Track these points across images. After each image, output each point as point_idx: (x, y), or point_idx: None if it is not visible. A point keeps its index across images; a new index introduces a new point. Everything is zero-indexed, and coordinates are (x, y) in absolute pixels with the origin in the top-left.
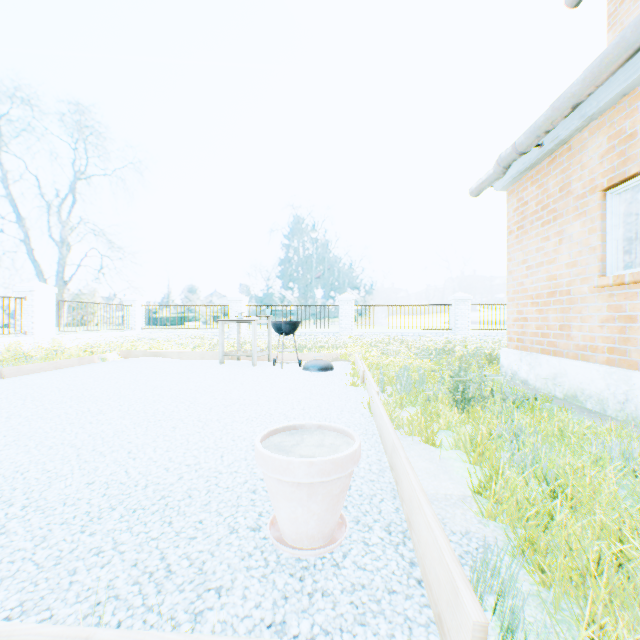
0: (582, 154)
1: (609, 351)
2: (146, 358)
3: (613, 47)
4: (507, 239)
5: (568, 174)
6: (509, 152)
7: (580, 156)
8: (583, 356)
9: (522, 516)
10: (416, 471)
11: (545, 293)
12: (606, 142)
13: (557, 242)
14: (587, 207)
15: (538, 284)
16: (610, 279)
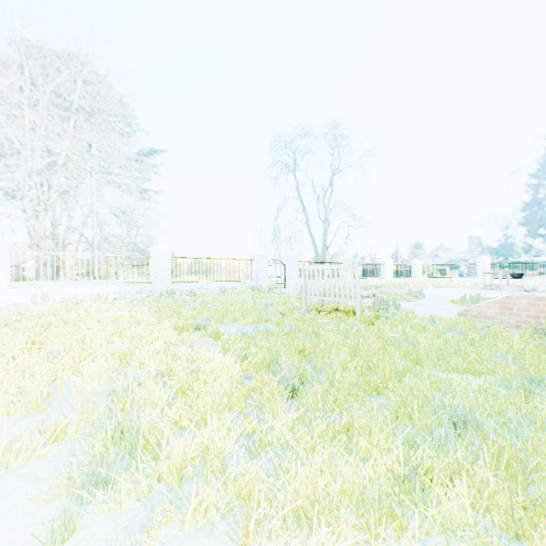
0: None
1: None
2: (443, 288)
3: None
4: None
5: None
6: None
7: None
8: None
9: None
10: None
11: None
12: None
13: None
14: None
15: None
16: None
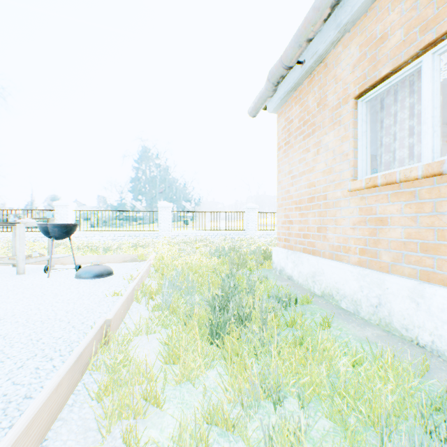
0: (337, 67)
1: (361, 252)
2: None
3: None
4: (278, 154)
5: (325, 88)
6: (277, 66)
7: (335, 69)
8: (338, 256)
9: None
10: None
11: (306, 199)
12: (358, 50)
13: (316, 152)
14: (341, 117)
15: (301, 191)
16: (363, 182)
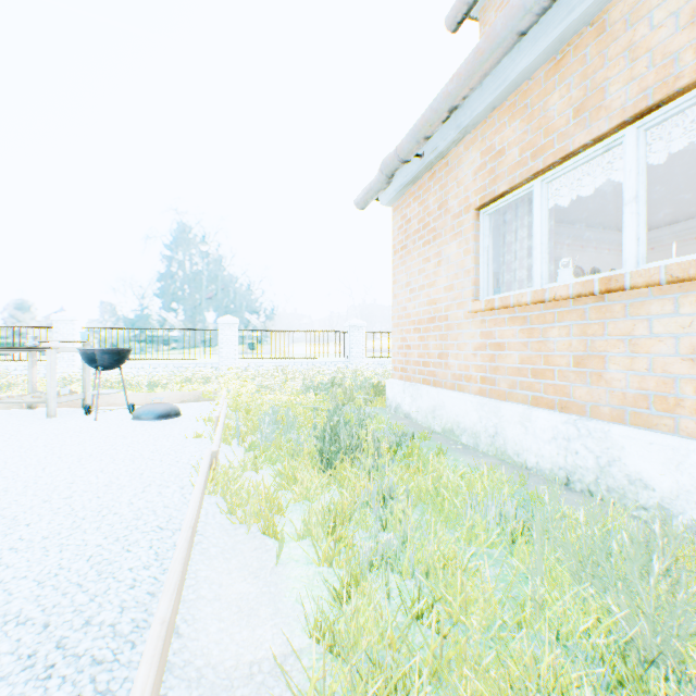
0: (459, 170)
1: (482, 381)
2: None
3: (486, 41)
4: (393, 259)
5: (446, 191)
6: (392, 158)
7: (457, 172)
8: (459, 386)
9: (363, 694)
10: (222, 605)
11: (426, 318)
12: (479, 158)
13: (437, 264)
14: (463, 227)
15: (420, 309)
16: (483, 304)
